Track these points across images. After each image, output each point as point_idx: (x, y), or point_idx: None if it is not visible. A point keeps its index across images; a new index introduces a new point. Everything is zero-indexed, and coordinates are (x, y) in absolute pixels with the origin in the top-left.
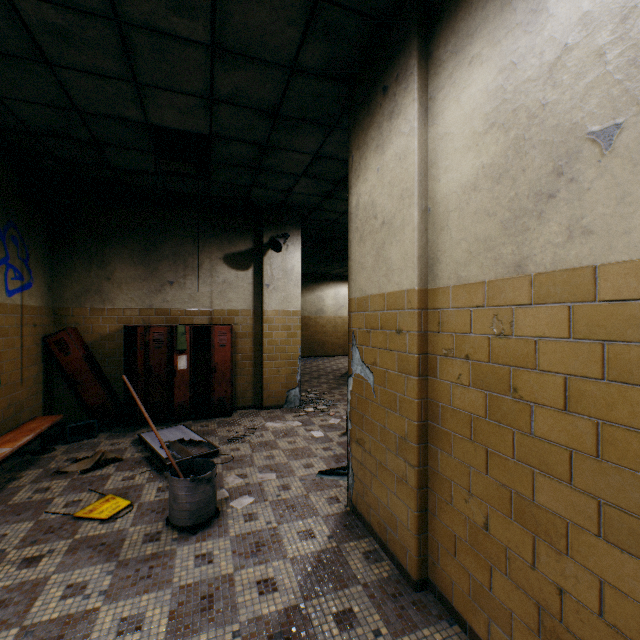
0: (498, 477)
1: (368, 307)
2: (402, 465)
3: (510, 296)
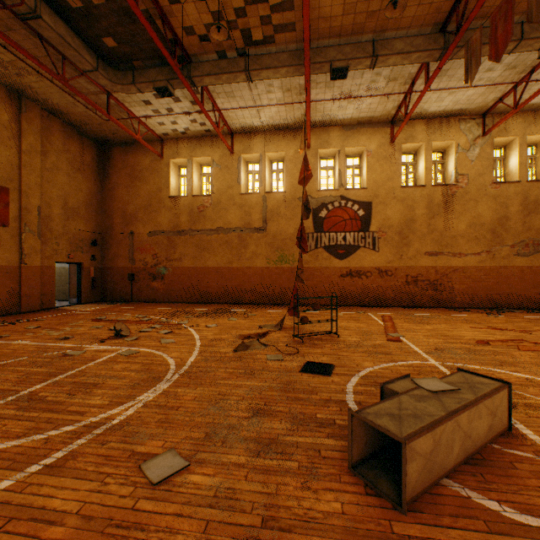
0: (60, 284)
1: None
2: None
3: (61, 268)
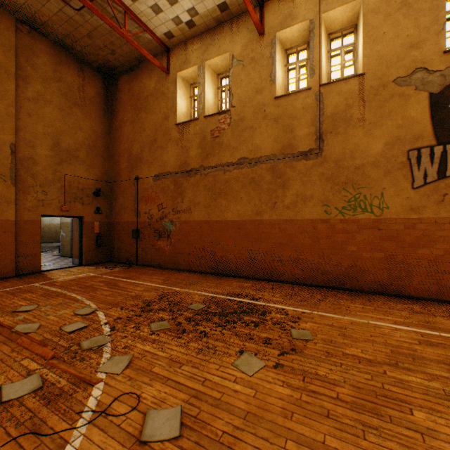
0: None
1: (64, 224)
2: (69, 244)
3: None
